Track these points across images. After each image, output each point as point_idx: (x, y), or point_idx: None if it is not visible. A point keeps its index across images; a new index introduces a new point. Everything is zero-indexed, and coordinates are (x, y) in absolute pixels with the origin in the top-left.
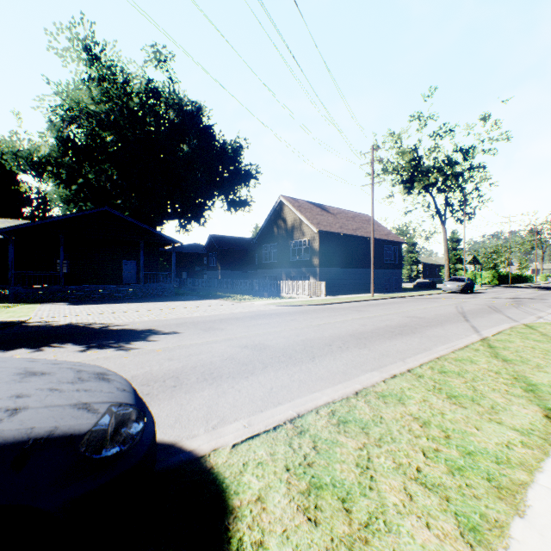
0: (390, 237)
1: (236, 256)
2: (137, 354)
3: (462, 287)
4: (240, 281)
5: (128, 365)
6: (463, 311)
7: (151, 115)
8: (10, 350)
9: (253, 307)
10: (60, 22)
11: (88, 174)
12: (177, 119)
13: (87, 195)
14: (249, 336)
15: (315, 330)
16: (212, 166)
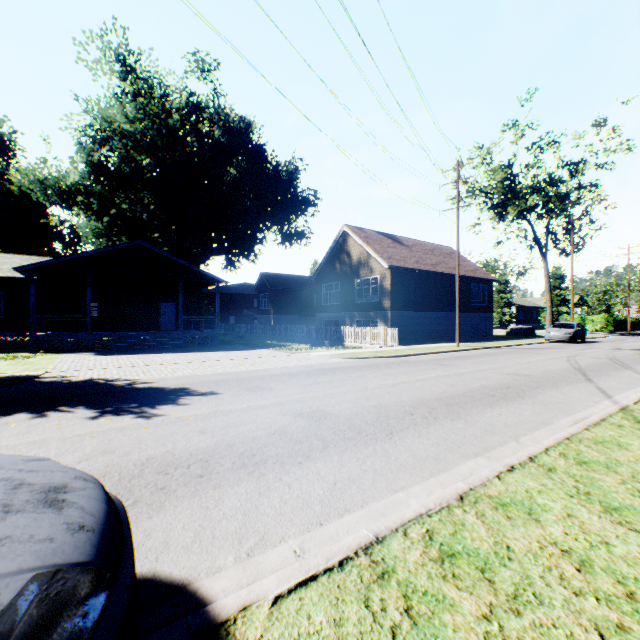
0: (477, 273)
1: (291, 297)
2: (160, 423)
3: (571, 335)
4: (296, 326)
5: (146, 440)
6: (580, 366)
7: (194, 135)
8: (8, 416)
9: (311, 360)
10: (90, 30)
11: (122, 204)
12: (223, 138)
13: (121, 227)
14: (305, 399)
15: (390, 391)
16: (263, 192)
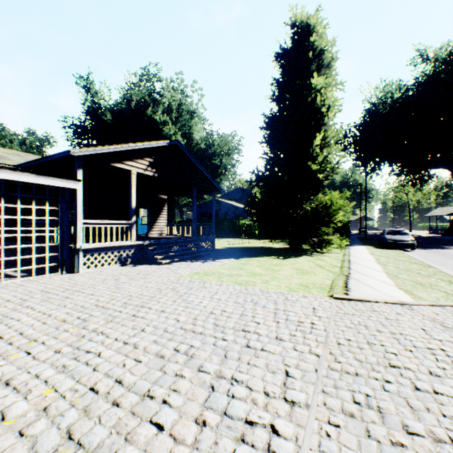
0: None
1: None
2: None
3: None
4: None
5: None
6: None
7: None
8: None
9: None
10: None
11: None
12: None
13: None
14: None
15: None
16: None
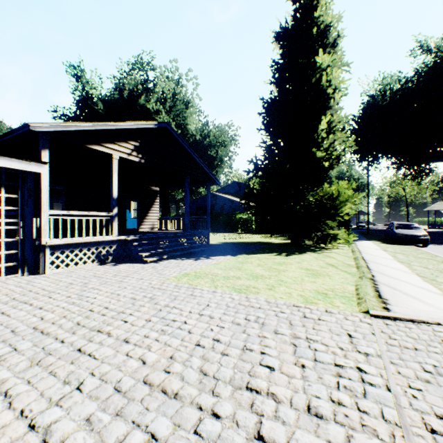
0: None
1: None
2: None
3: None
4: None
5: None
6: None
7: None
8: None
9: None
10: None
11: None
12: None
13: None
14: None
15: None
16: None
